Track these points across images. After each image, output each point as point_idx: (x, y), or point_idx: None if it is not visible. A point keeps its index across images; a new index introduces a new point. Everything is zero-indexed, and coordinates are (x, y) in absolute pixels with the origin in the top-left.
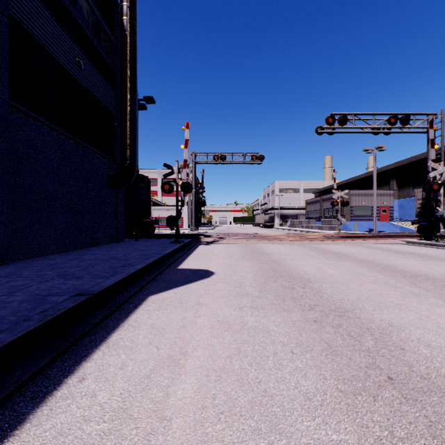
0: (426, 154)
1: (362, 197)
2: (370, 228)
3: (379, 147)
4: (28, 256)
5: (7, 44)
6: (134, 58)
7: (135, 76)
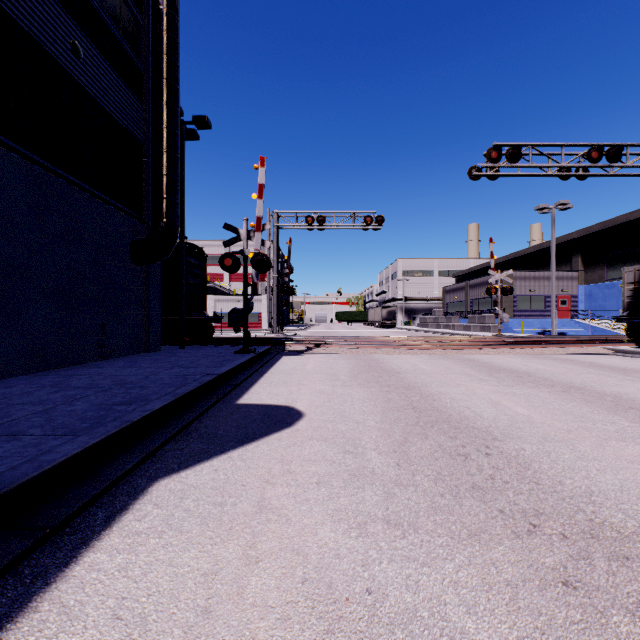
0: (630, 215)
1: (530, 282)
2: (543, 328)
3: (561, 203)
4: None
5: None
6: (175, 50)
7: (176, 79)
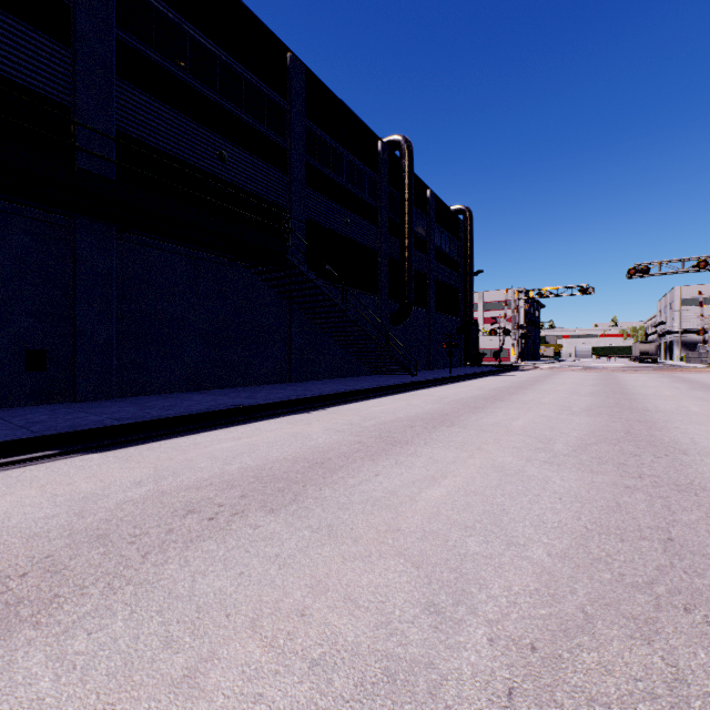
0: None
1: None
2: None
3: None
4: (436, 368)
5: (434, 291)
6: (472, 255)
7: (472, 265)
